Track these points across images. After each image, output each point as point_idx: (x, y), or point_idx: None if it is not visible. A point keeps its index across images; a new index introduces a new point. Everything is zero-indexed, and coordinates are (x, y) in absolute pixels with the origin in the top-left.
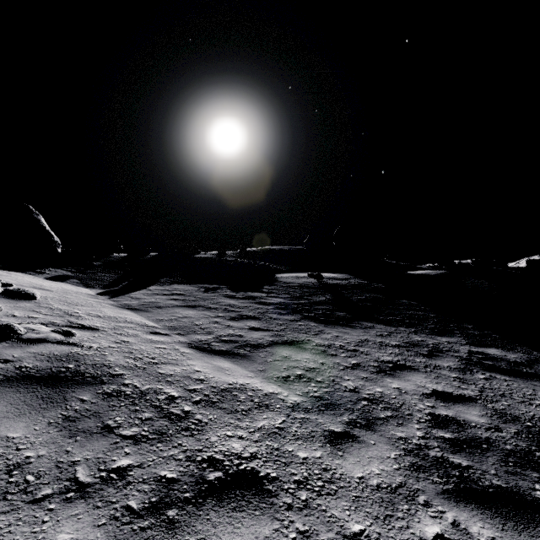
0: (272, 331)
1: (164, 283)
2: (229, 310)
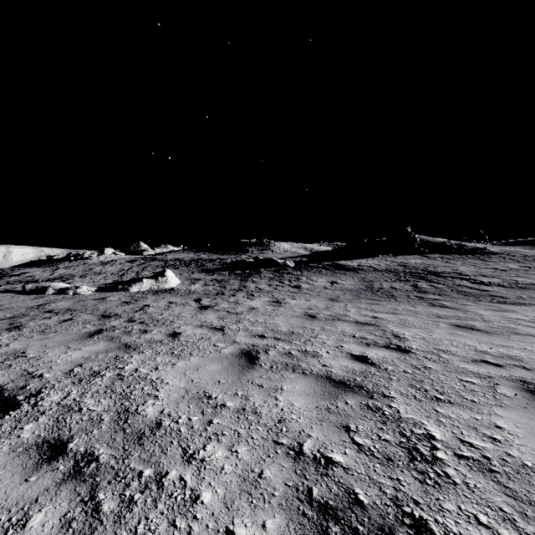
0: (533, 249)
1: (519, 246)
2: (530, 248)
